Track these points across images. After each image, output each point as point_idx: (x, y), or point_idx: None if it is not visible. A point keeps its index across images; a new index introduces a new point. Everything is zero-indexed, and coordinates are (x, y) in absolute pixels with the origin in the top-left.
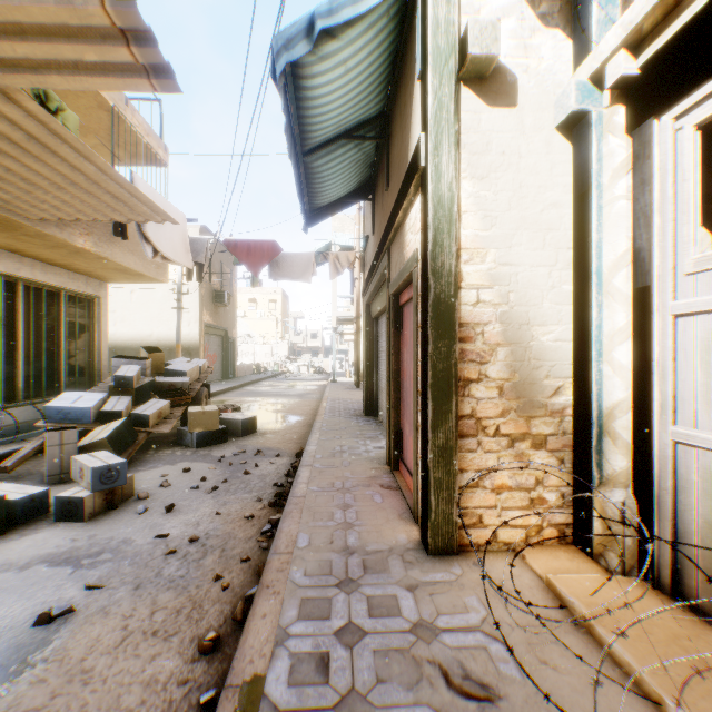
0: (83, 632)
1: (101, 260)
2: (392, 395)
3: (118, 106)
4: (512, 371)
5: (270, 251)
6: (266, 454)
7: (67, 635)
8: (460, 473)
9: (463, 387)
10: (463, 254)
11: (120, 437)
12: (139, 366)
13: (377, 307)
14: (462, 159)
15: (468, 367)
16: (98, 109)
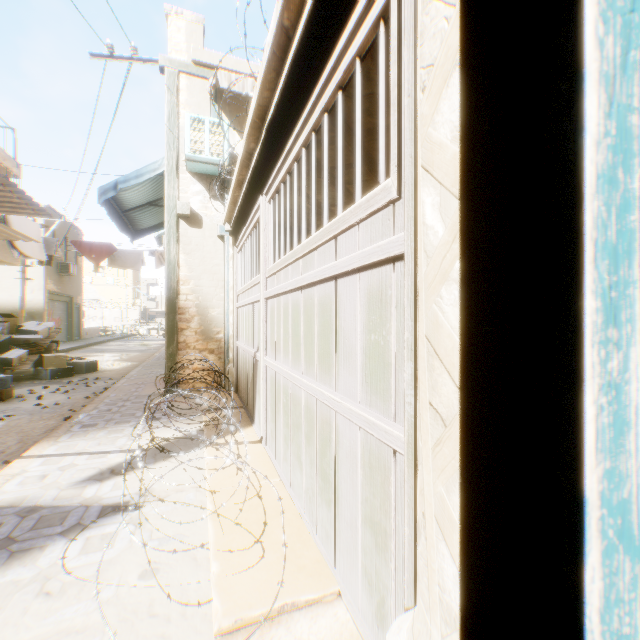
0: (13, 422)
1: None
2: None
3: None
4: (201, 325)
5: (109, 250)
6: (103, 379)
7: (6, 423)
8: (179, 364)
9: (181, 331)
10: (181, 282)
11: None
12: (1, 327)
13: None
14: (180, 246)
15: (183, 324)
16: None
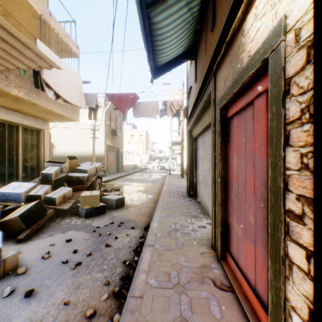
0: None
1: (34, 105)
2: (219, 195)
3: (44, 15)
4: None
5: (132, 99)
6: (125, 225)
7: None
8: None
9: None
10: None
11: (31, 214)
12: (58, 167)
13: (197, 130)
14: None
15: None
16: (33, 18)
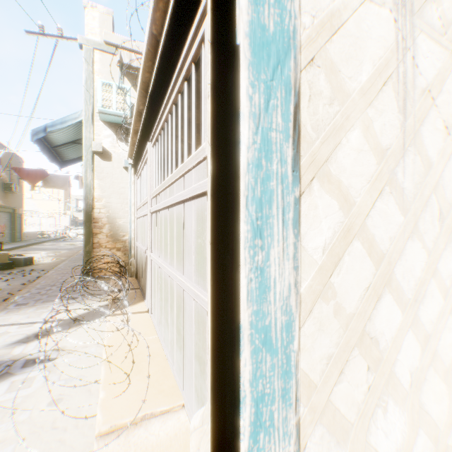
0: None
1: None
2: None
3: None
4: (110, 231)
5: (43, 175)
6: (37, 270)
7: None
8: (94, 258)
9: (95, 235)
10: (95, 199)
11: None
12: None
13: None
14: (95, 174)
15: (97, 230)
16: None
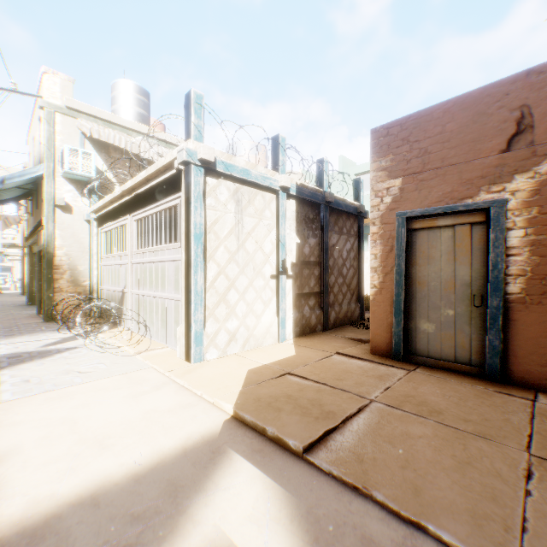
0: None
1: None
2: (40, 287)
3: None
4: (72, 277)
5: None
6: None
7: None
8: (56, 302)
9: (57, 281)
10: (57, 248)
11: None
12: None
13: (37, 249)
14: (57, 225)
15: (59, 276)
16: None
